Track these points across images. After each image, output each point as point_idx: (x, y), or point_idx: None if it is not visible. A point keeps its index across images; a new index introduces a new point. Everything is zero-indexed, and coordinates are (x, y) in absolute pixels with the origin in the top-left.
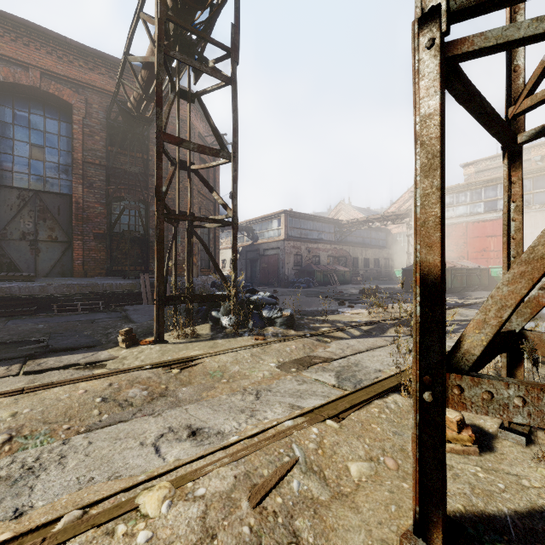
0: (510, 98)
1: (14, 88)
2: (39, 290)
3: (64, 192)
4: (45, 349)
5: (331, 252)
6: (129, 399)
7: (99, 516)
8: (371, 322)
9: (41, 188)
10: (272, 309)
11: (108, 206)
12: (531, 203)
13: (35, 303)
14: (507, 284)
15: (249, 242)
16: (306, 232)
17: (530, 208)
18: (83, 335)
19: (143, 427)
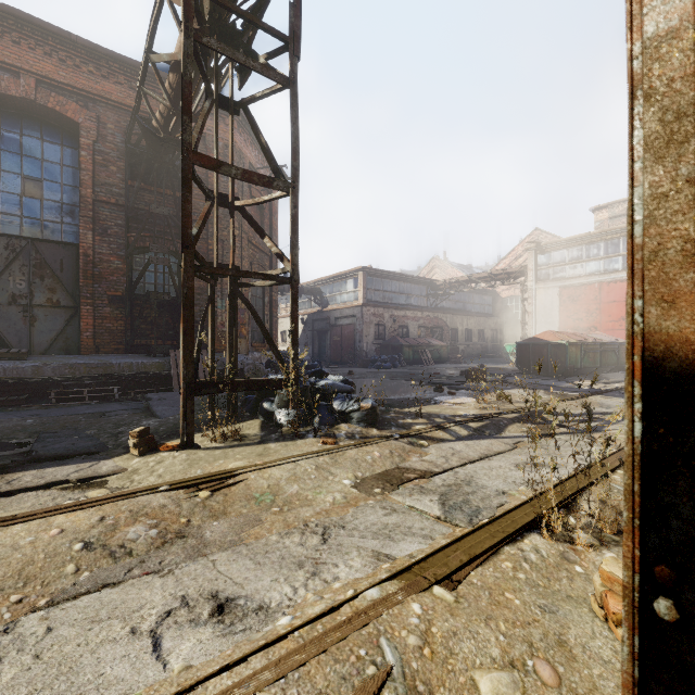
0: None
1: (1, 100)
2: (31, 372)
3: (68, 240)
4: (25, 457)
5: (423, 321)
6: (127, 544)
7: None
8: (482, 416)
9: (37, 235)
10: (346, 399)
11: (128, 260)
12: None
13: (26, 390)
14: None
15: (316, 308)
16: (391, 296)
17: None
18: (85, 436)
19: (141, 596)
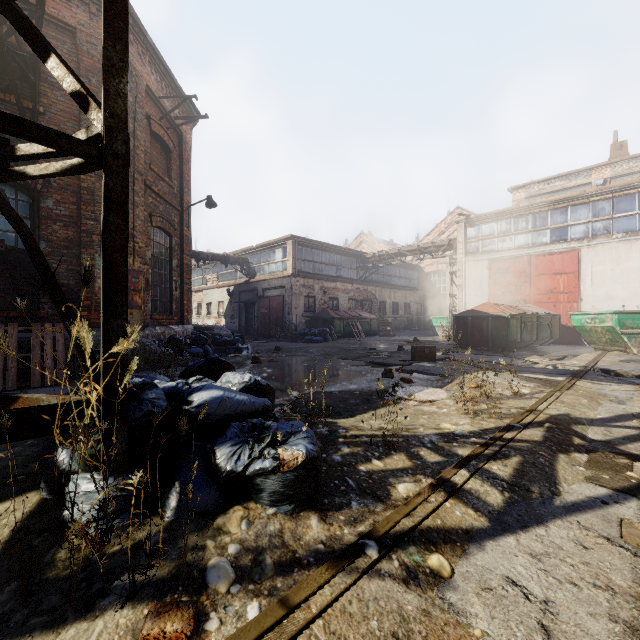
0: None
1: None
2: None
3: None
4: None
5: (353, 294)
6: None
7: None
8: (494, 439)
9: None
10: (247, 439)
11: None
12: (611, 231)
13: None
14: None
15: (243, 279)
16: (321, 267)
17: (610, 237)
18: None
19: None
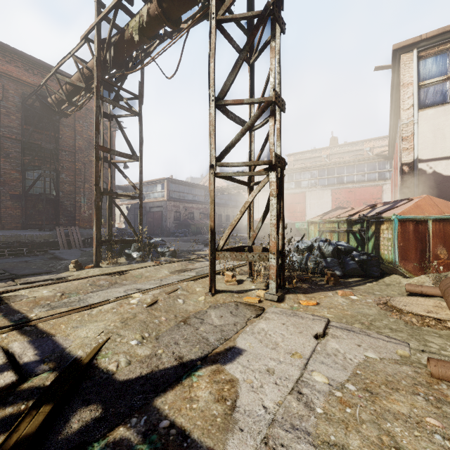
0: (250, 170)
1: None
2: None
3: None
4: (17, 275)
5: (202, 210)
6: (101, 284)
7: (122, 298)
8: None
9: None
10: (163, 247)
11: (24, 173)
12: (317, 185)
13: None
14: (227, 230)
15: (137, 200)
16: (184, 195)
17: (316, 187)
18: (33, 268)
19: (116, 290)
